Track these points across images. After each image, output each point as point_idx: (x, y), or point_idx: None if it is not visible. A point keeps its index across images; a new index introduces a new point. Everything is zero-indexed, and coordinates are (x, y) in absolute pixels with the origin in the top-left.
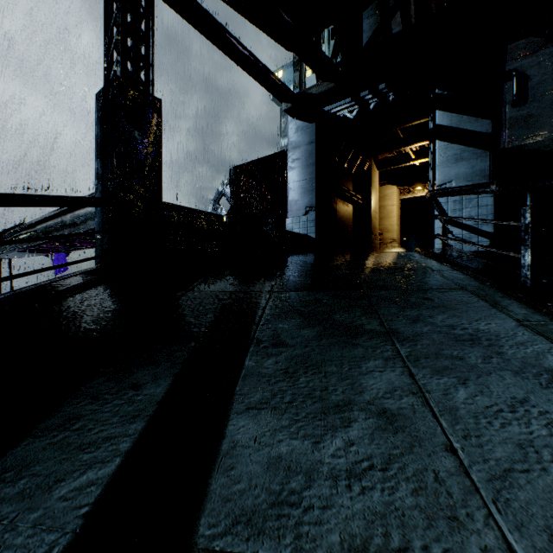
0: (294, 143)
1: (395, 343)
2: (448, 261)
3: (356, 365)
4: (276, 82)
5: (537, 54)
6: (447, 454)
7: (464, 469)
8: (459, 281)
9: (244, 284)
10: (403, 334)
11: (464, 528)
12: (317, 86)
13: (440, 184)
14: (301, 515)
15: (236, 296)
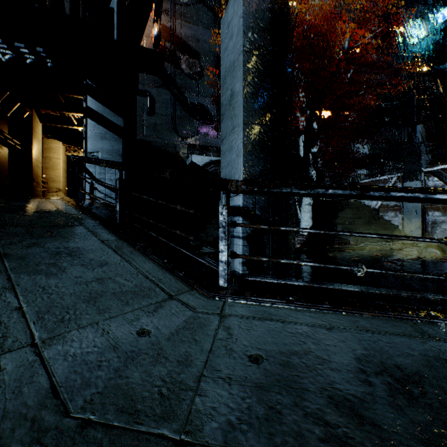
0: None
1: (5, 262)
2: (81, 207)
3: None
4: None
5: (159, 89)
6: (15, 311)
7: (23, 314)
8: (81, 220)
9: None
10: (15, 256)
11: (8, 337)
12: None
13: (91, 152)
14: None
15: None
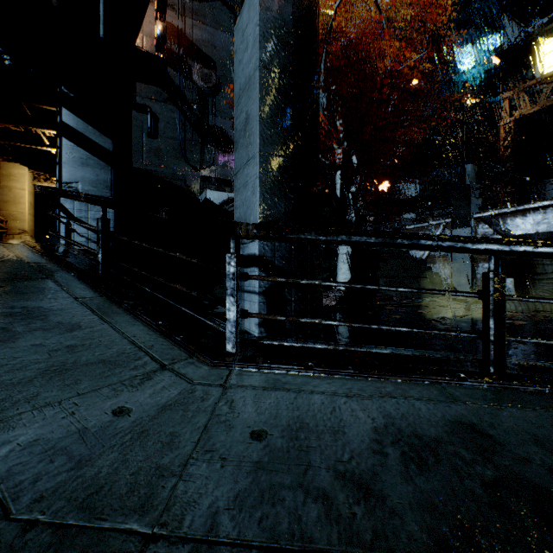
0: None
1: None
2: (49, 255)
3: None
4: None
5: (164, 105)
6: None
7: None
8: (49, 272)
9: None
10: None
11: None
12: None
13: (67, 182)
14: None
15: None
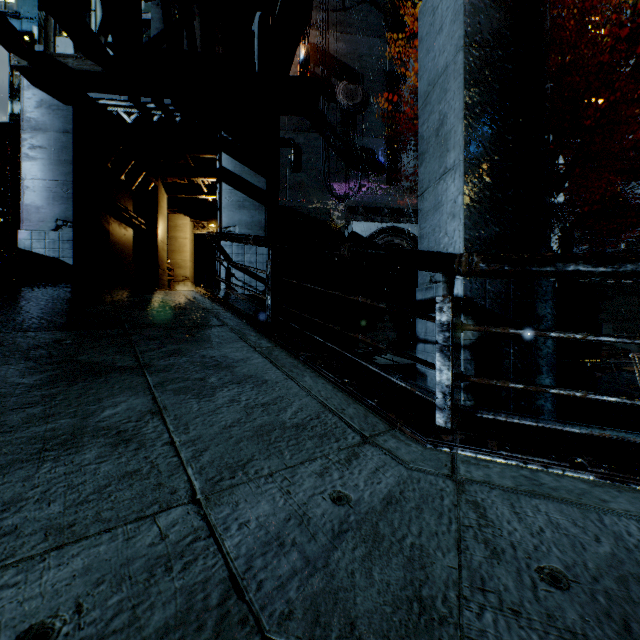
0: (34, 122)
1: (147, 375)
2: (220, 301)
3: (97, 401)
4: None
5: (307, 134)
6: (167, 447)
7: (177, 453)
8: (224, 319)
9: None
10: (157, 367)
11: (164, 487)
12: (76, 59)
13: (226, 226)
14: None
15: None
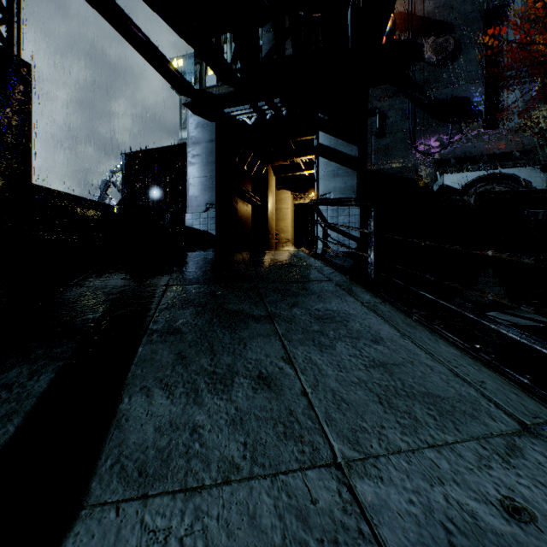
0: (194, 139)
1: (275, 324)
2: (323, 259)
3: (242, 344)
4: (175, 73)
5: (392, 100)
6: (301, 397)
7: (311, 405)
8: (329, 274)
9: (138, 279)
10: (282, 317)
11: (305, 440)
12: (217, 87)
13: (322, 194)
14: (188, 459)
15: (129, 290)
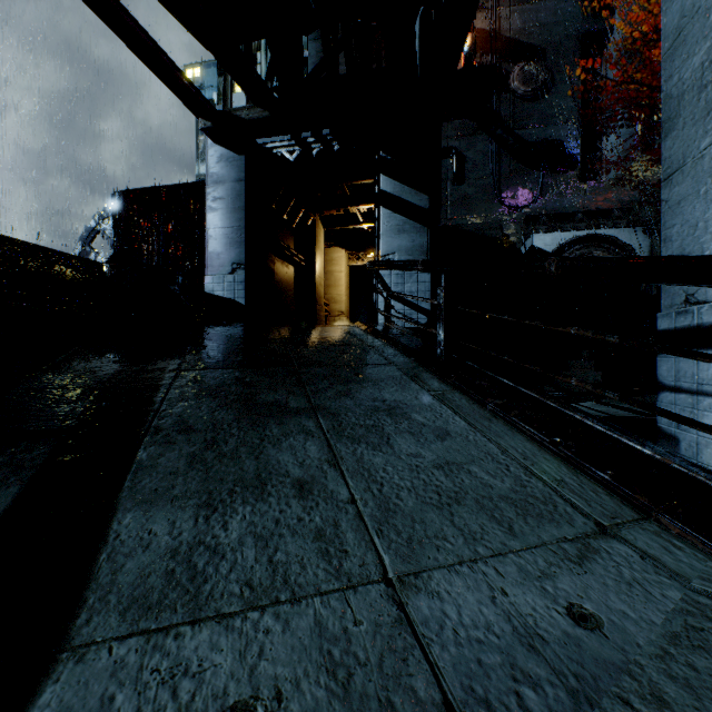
0: (216, 176)
1: (319, 418)
2: (383, 337)
3: (276, 443)
4: (190, 88)
5: (472, 138)
6: (348, 506)
7: (359, 514)
8: (390, 356)
9: (137, 362)
10: (328, 409)
11: (350, 555)
12: (248, 110)
13: (384, 254)
14: (203, 585)
15: (124, 377)
